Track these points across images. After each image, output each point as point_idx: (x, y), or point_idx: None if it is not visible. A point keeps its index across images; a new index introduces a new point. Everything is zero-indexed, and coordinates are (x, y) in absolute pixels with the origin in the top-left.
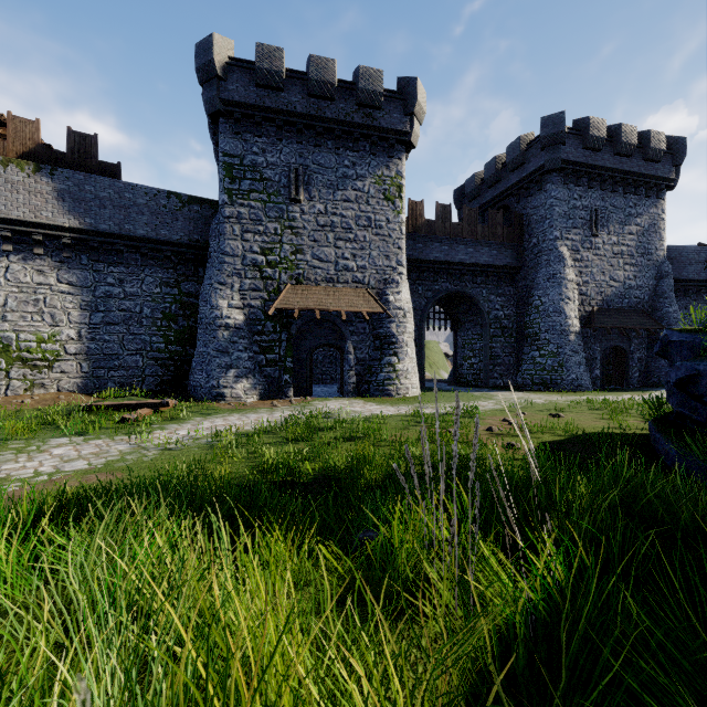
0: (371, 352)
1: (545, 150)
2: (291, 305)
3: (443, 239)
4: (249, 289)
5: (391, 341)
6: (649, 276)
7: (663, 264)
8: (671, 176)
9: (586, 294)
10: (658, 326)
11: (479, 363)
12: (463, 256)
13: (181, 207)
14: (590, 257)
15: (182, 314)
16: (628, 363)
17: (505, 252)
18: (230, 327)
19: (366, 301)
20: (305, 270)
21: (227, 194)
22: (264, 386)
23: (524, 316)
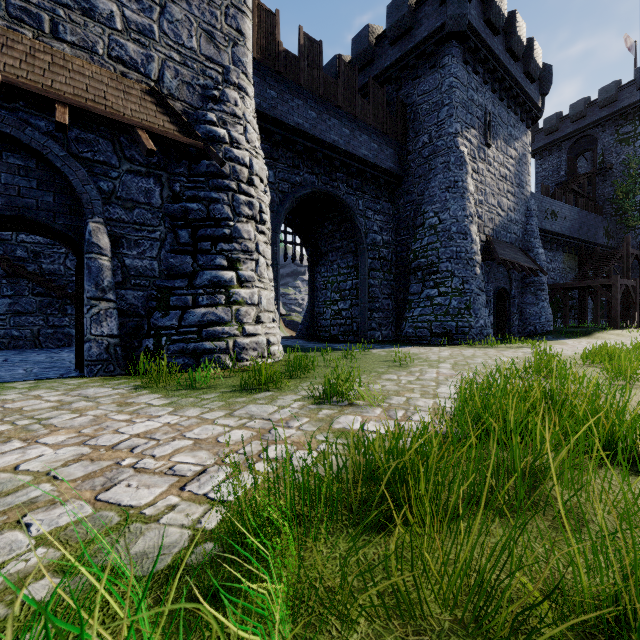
0: (168, 258)
1: (447, 1)
2: None
3: (309, 97)
4: None
5: (220, 234)
6: (522, 212)
7: (530, 201)
8: (539, 104)
9: (481, 218)
10: (537, 267)
11: (352, 309)
12: (337, 137)
13: None
14: (484, 172)
15: None
16: (510, 309)
17: (386, 150)
18: None
19: (149, 109)
20: None
21: None
22: None
23: (407, 244)
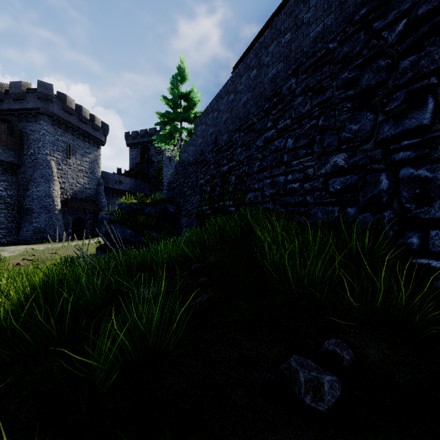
0: None
1: (40, 100)
2: None
3: None
4: None
5: None
6: (94, 184)
7: (100, 179)
8: (103, 139)
9: (64, 188)
10: (98, 208)
11: None
12: None
13: None
14: (67, 169)
15: None
16: (85, 226)
17: (9, 152)
18: None
19: None
20: None
21: None
22: None
23: (24, 197)
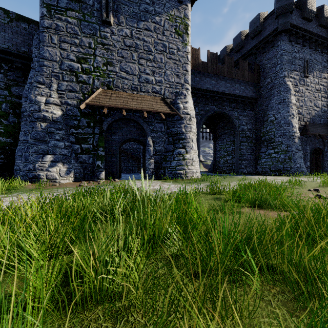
0: (166, 146)
1: (278, 17)
2: (101, 103)
3: (212, 76)
4: (66, 90)
5: (181, 138)
6: None
7: None
8: None
9: (301, 113)
10: None
11: (232, 159)
12: (224, 88)
13: (9, 21)
14: (303, 90)
15: (13, 112)
16: (323, 158)
17: (249, 88)
18: (47, 119)
19: (162, 105)
20: (114, 79)
21: (45, 8)
22: (79, 170)
23: (260, 129)
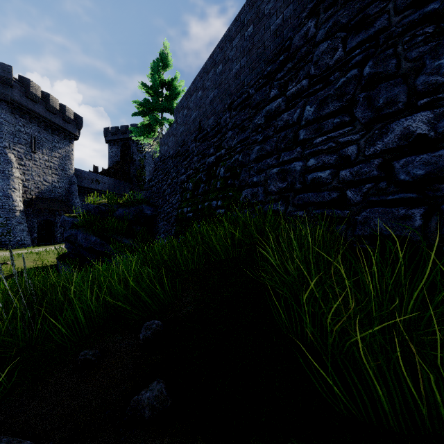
0: None
1: None
2: None
3: None
4: None
5: None
6: (66, 182)
7: (73, 177)
8: (76, 133)
9: (28, 187)
10: (70, 209)
11: None
12: None
13: None
14: (31, 165)
15: None
16: (54, 229)
17: None
18: None
19: None
20: None
21: None
22: None
23: None
